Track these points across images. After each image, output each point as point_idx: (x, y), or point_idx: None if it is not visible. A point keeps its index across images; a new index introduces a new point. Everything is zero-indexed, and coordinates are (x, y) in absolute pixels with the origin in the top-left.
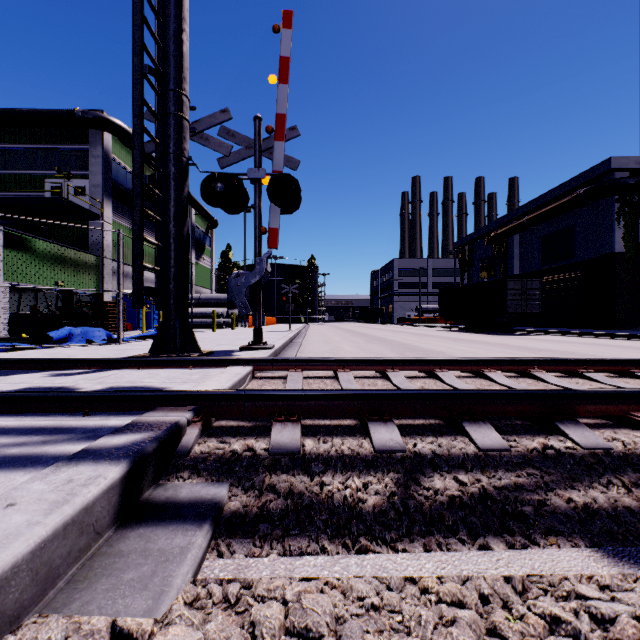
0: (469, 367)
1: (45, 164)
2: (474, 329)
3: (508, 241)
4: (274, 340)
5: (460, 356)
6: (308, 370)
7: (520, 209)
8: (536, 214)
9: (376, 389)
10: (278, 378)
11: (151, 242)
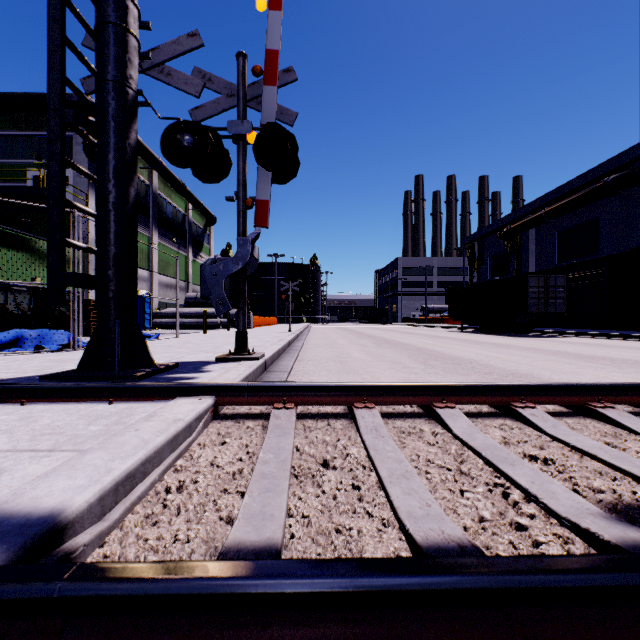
0: (565, 398)
1: (26, 152)
2: (489, 330)
3: (523, 236)
4: (268, 345)
5: (502, 367)
6: (305, 404)
7: (537, 201)
8: (556, 206)
9: (522, 562)
10: (256, 417)
11: (84, 211)
